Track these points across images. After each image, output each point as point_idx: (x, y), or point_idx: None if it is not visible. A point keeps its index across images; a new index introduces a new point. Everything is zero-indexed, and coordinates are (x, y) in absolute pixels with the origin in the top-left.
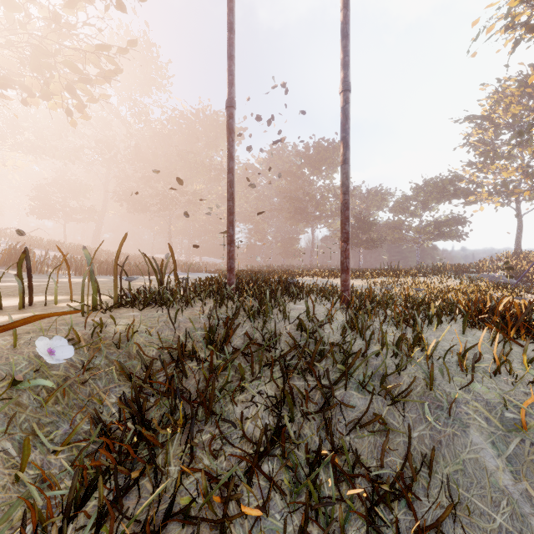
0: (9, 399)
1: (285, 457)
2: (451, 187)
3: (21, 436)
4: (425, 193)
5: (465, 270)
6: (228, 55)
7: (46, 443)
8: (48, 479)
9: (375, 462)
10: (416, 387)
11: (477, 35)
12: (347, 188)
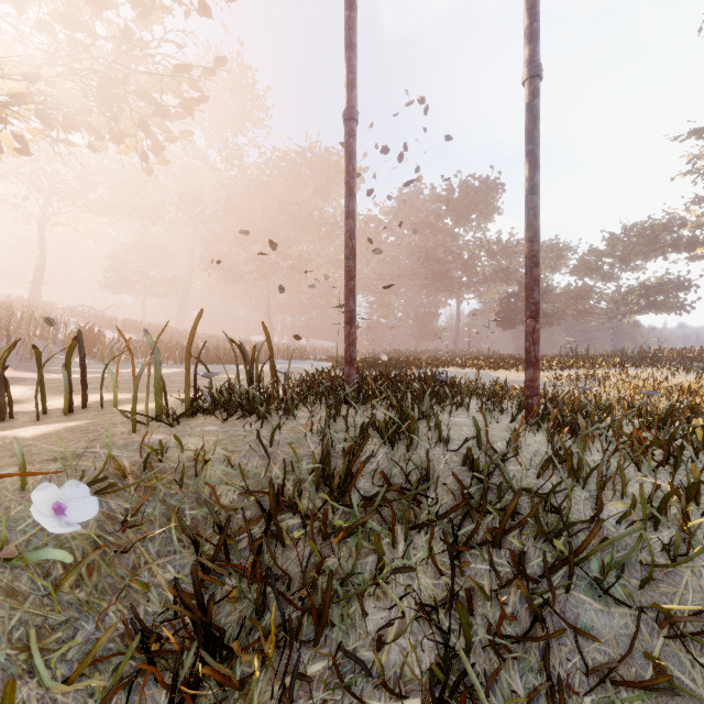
0: None
1: None
2: (667, 235)
3: (8, 655)
4: (626, 245)
5: (695, 358)
6: (347, 43)
7: (42, 675)
8: None
9: None
10: None
11: None
12: (536, 231)
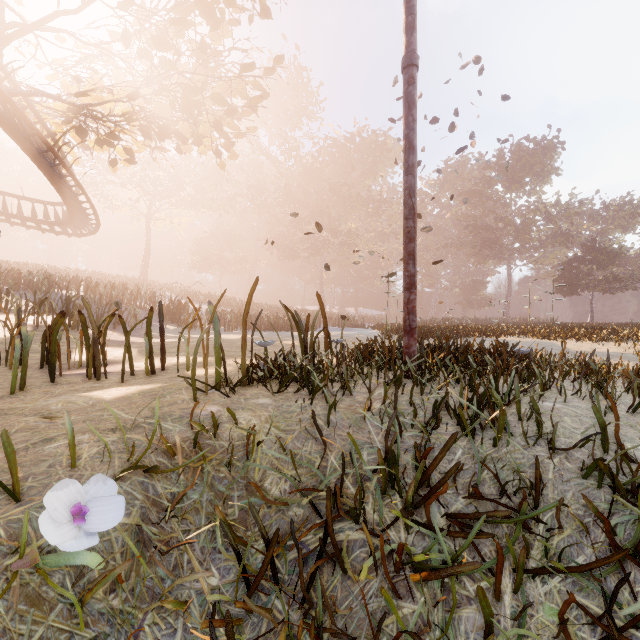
0: None
1: None
2: None
3: None
4: None
5: None
6: None
7: None
8: None
9: None
10: None
11: None
12: None
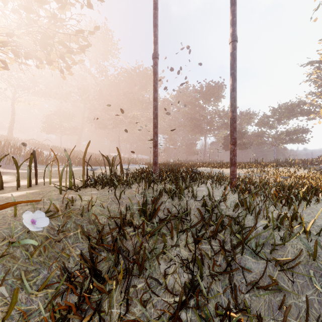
0: (3, 256)
1: (198, 308)
2: (298, 108)
3: (12, 281)
4: (280, 113)
5: (309, 163)
6: (153, 24)
7: (28, 288)
8: (27, 317)
9: (271, 319)
10: (300, 256)
11: (318, 6)
12: (235, 107)
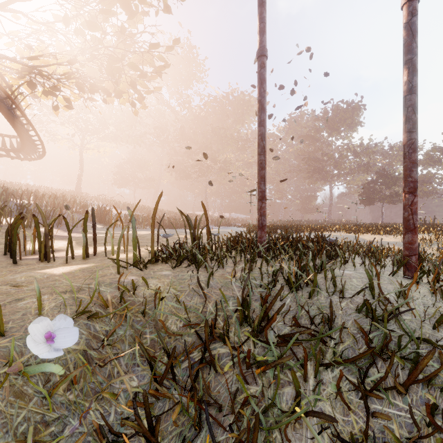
0: None
1: None
2: None
3: None
4: None
5: None
6: (259, 2)
7: None
8: None
9: None
10: None
11: None
12: (414, 124)
